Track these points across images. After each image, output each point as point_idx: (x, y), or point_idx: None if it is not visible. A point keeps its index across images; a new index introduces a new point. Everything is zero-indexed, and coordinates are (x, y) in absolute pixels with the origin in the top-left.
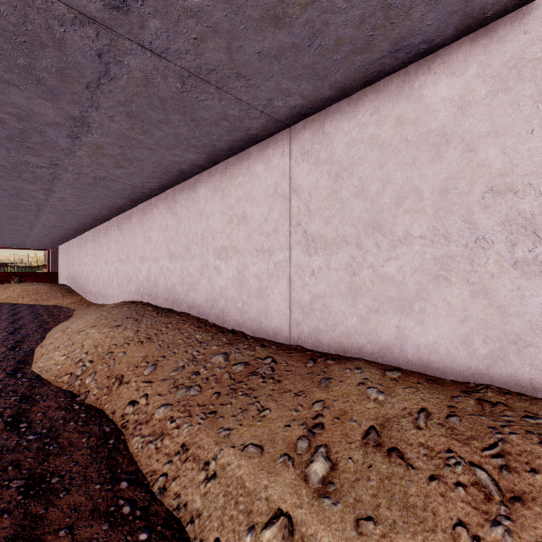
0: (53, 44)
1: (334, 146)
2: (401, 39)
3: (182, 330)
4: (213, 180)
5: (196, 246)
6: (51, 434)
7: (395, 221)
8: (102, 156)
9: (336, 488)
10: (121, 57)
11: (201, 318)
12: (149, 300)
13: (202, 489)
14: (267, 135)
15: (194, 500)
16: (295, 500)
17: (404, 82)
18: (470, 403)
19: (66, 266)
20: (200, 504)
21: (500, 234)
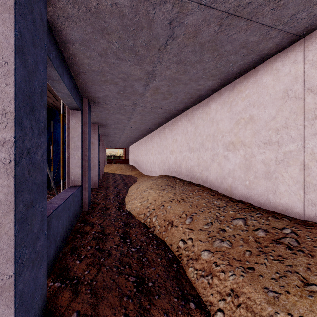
0: (147, 25)
1: None
2: None
3: (203, 196)
4: (222, 97)
5: (209, 142)
6: (141, 250)
7: None
8: (157, 94)
9: None
10: (183, 19)
11: (212, 189)
12: (176, 175)
13: None
14: (276, 52)
15: None
16: None
17: None
18: None
19: (132, 156)
20: None
21: None
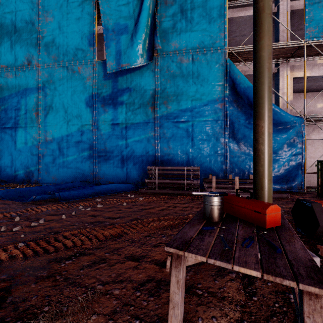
0: None
1: (315, 145)
2: None
3: None
4: None
5: None
6: None
7: None
8: None
9: None
10: None
11: None
12: None
13: None
14: None
15: None
16: None
17: None
18: None
19: None
20: None
21: None
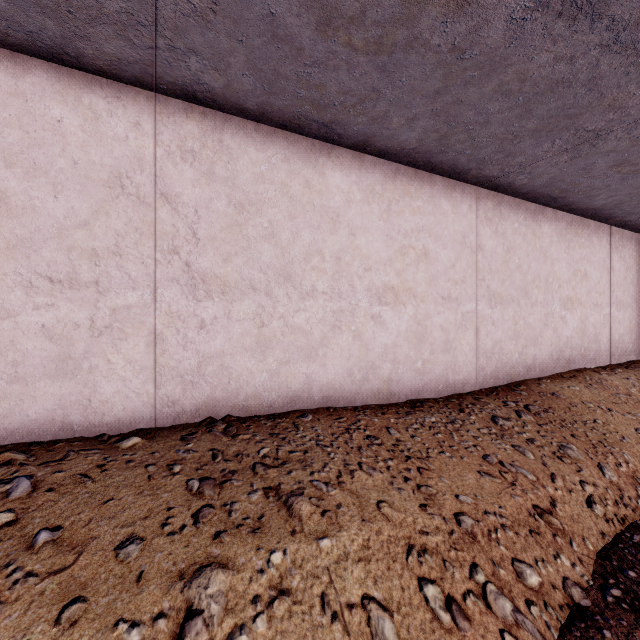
0: None
1: (507, 227)
2: (563, 197)
3: (397, 425)
4: (368, 177)
5: (320, 275)
6: None
7: (533, 291)
8: None
9: None
10: None
11: (337, 407)
12: None
13: None
14: (462, 179)
15: None
16: None
17: (535, 212)
18: (575, 379)
19: None
20: None
21: (558, 305)
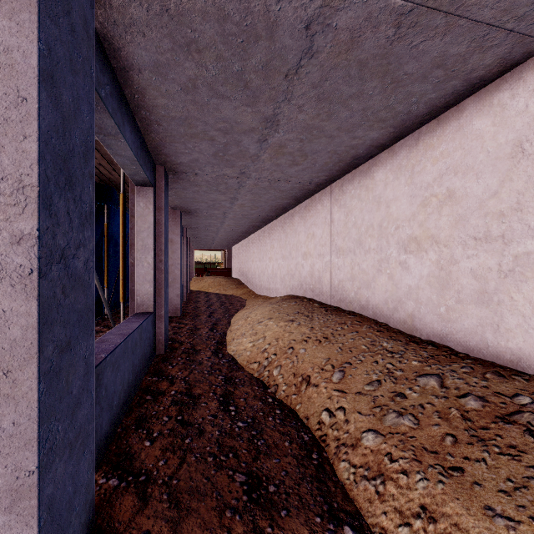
0: (266, 33)
1: None
2: None
3: (361, 333)
4: (397, 159)
5: (371, 239)
6: (255, 426)
7: None
8: (281, 156)
9: None
10: (330, 18)
11: (378, 321)
12: (312, 295)
13: None
14: (499, 73)
15: None
16: None
17: None
18: None
19: (237, 263)
20: None
21: None
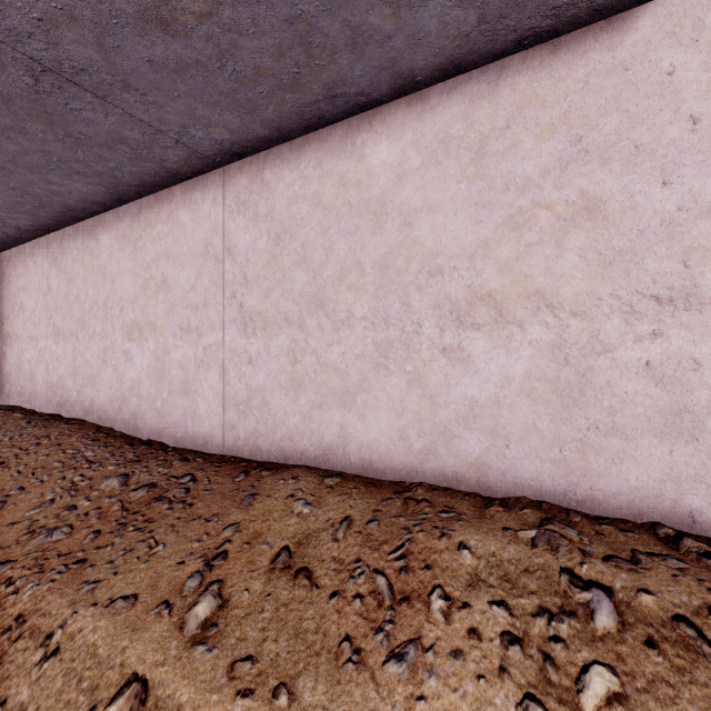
0: None
1: (275, 200)
2: (334, 85)
3: (65, 446)
4: (122, 226)
5: (96, 321)
6: None
7: (339, 299)
8: None
9: (219, 630)
10: None
11: (103, 427)
12: (20, 402)
13: (35, 675)
14: (193, 173)
15: (19, 693)
16: (157, 658)
17: (347, 135)
18: (397, 504)
19: None
20: (26, 696)
21: (431, 318)
